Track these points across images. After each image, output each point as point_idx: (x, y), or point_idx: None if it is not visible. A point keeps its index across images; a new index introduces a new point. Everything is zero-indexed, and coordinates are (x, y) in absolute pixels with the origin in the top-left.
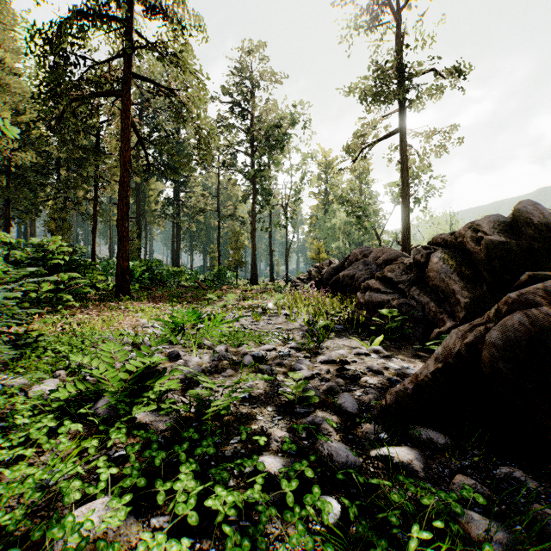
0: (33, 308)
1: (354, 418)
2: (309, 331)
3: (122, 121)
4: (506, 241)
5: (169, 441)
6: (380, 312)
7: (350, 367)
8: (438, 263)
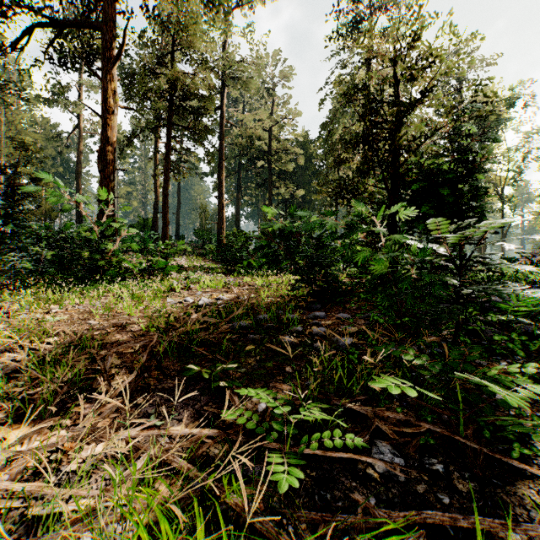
0: None
1: None
2: None
3: None
4: None
5: None
6: None
7: None
8: None
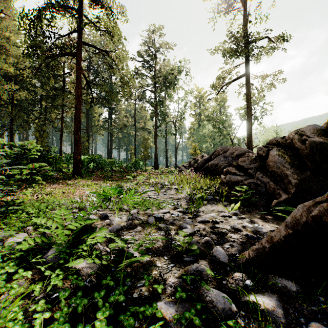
0: (16, 185)
1: (225, 267)
2: (190, 199)
3: (77, 71)
4: (324, 141)
5: (93, 283)
6: (237, 188)
7: (219, 226)
8: (275, 156)
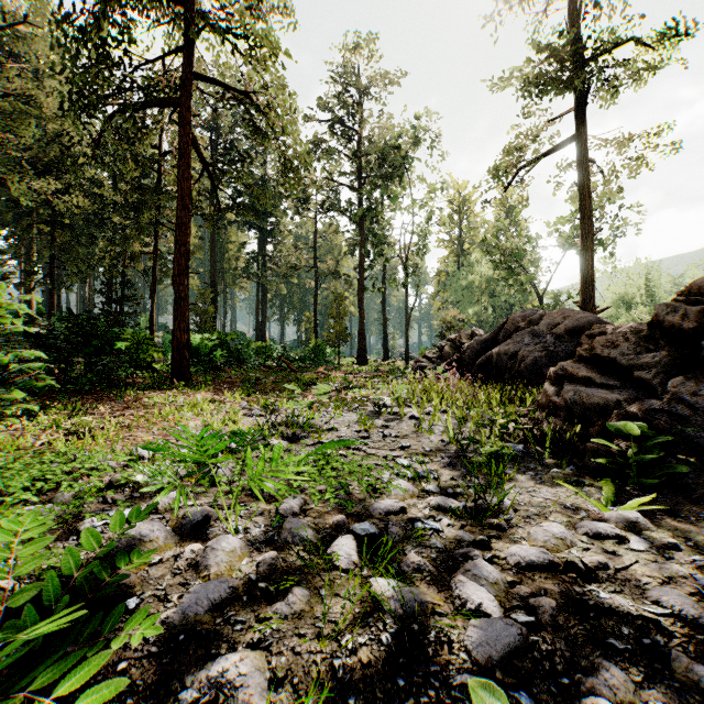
0: None
1: None
2: (462, 456)
3: (180, 140)
4: None
5: None
6: (615, 430)
7: (611, 597)
8: None
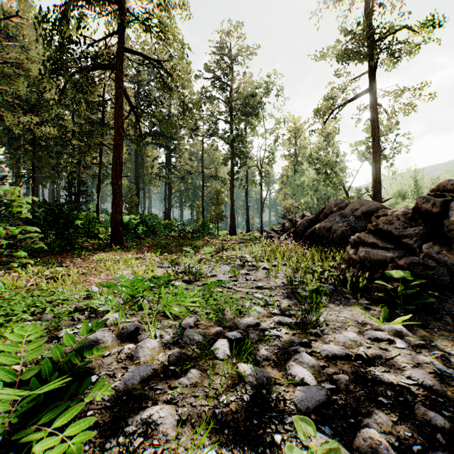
0: None
1: None
2: (295, 292)
3: (116, 91)
4: None
5: None
6: (389, 275)
7: (382, 374)
8: None
